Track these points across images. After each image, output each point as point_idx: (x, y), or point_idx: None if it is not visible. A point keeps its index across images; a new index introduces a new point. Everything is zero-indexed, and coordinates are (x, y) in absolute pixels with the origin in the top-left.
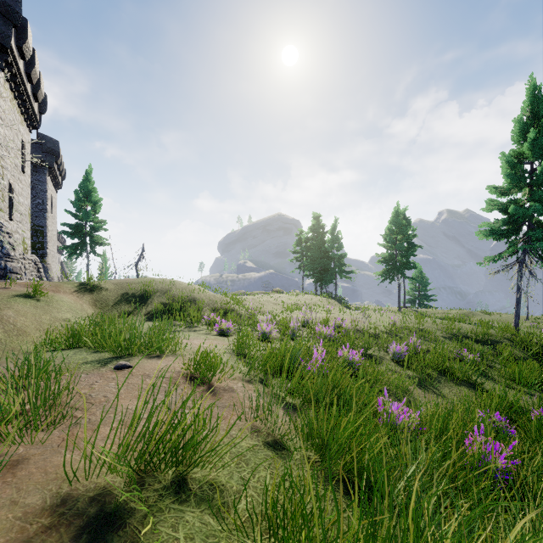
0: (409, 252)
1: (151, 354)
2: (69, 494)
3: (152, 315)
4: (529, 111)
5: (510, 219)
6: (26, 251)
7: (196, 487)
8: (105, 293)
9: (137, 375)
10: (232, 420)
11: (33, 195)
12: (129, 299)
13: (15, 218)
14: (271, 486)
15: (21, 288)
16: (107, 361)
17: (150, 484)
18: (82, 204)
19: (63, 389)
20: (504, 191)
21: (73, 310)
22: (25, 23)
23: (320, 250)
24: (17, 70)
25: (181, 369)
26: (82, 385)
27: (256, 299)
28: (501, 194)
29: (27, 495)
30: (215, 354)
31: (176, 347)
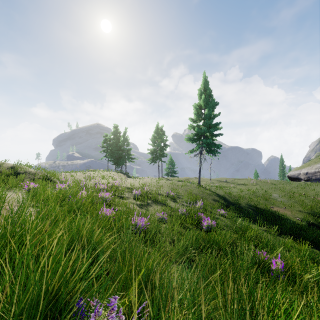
0: (163, 148)
1: None
2: None
3: None
4: (203, 87)
5: (196, 133)
6: None
7: None
8: None
9: None
10: None
11: None
12: None
13: None
14: None
15: None
16: None
17: None
18: None
19: None
20: (195, 121)
21: None
22: None
23: (117, 146)
24: None
25: None
26: None
27: (71, 174)
28: (194, 122)
29: None
30: None
31: None
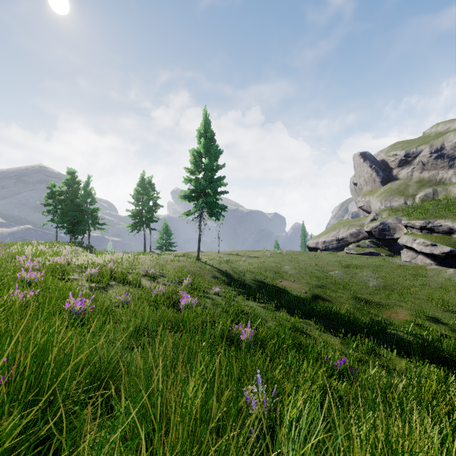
0: (152, 209)
1: None
2: None
3: None
4: (204, 127)
5: (195, 189)
6: None
7: None
8: None
9: None
10: None
11: None
12: None
13: None
14: None
15: None
16: None
17: None
18: None
19: None
20: (192, 172)
21: None
22: None
23: (73, 204)
24: None
25: None
26: None
27: None
28: (191, 174)
29: None
30: None
31: None
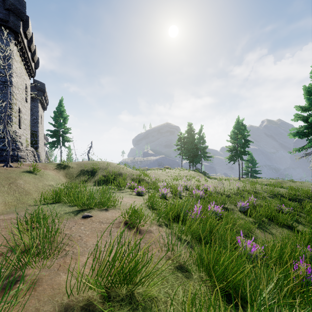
0: (245, 145)
1: (101, 208)
2: (68, 304)
3: (97, 182)
4: None
5: (309, 125)
6: (28, 145)
7: (140, 299)
8: (71, 170)
9: (96, 222)
10: (153, 252)
11: (31, 114)
12: (85, 173)
13: (22, 127)
14: (187, 301)
15: (26, 167)
16: (77, 212)
17: (114, 297)
18: (58, 119)
19: (58, 233)
20: (305, 109)
21: (54, 180)
22: (27, 18)
23: (192, 144)
24: (23, 45)
25: (120, 218)
26: (66, 228)
27: (155, 172)
28: (304, 111)
29: (44, 304)
30: (140, 209)
31: (114, 203)
